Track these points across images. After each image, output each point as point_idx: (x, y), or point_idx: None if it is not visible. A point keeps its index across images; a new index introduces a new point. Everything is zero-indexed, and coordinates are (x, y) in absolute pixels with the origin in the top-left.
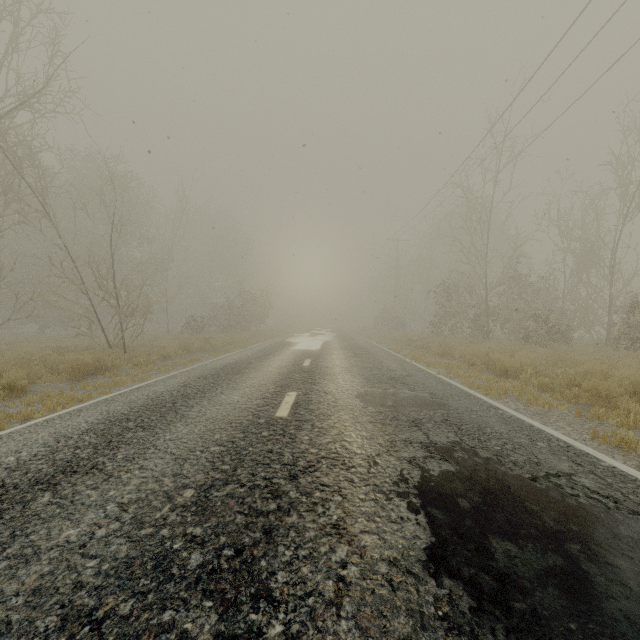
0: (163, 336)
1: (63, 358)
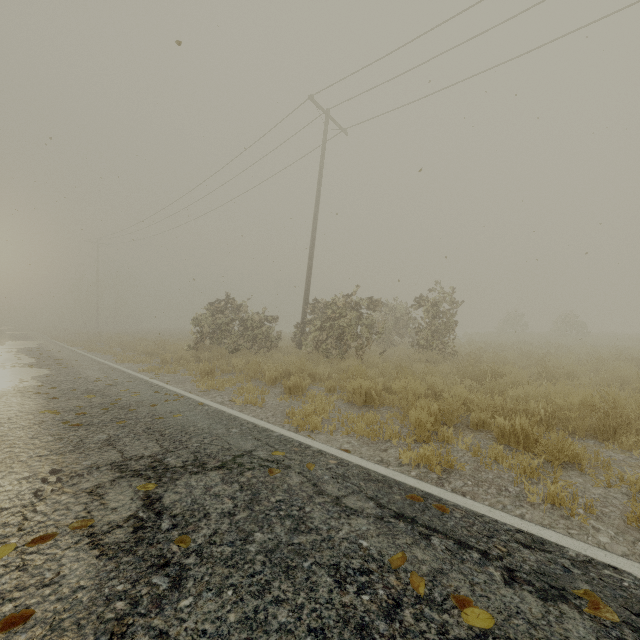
0: None
1: None
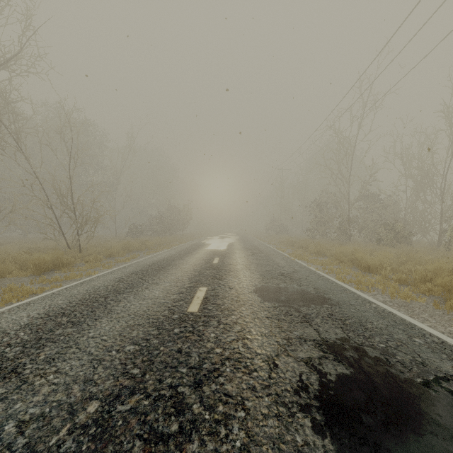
0: (112, 239)
1: (31, 257)
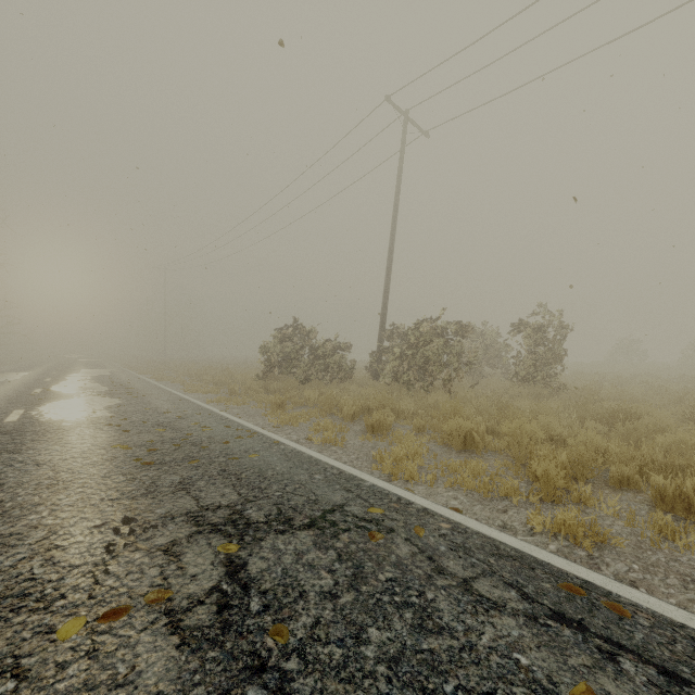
0: None
1: None
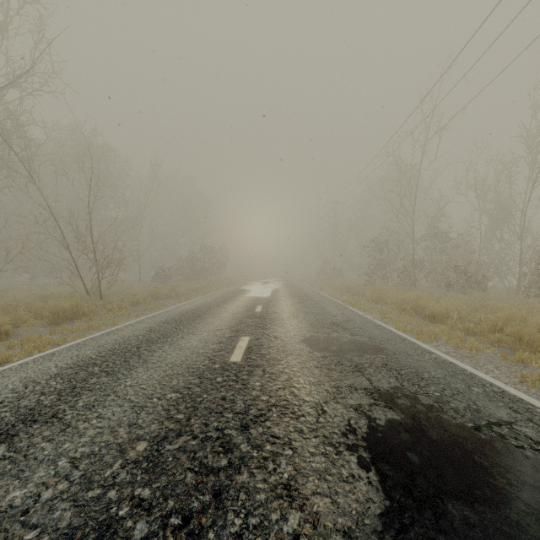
0: (136, 284)
1: (46, 304)
